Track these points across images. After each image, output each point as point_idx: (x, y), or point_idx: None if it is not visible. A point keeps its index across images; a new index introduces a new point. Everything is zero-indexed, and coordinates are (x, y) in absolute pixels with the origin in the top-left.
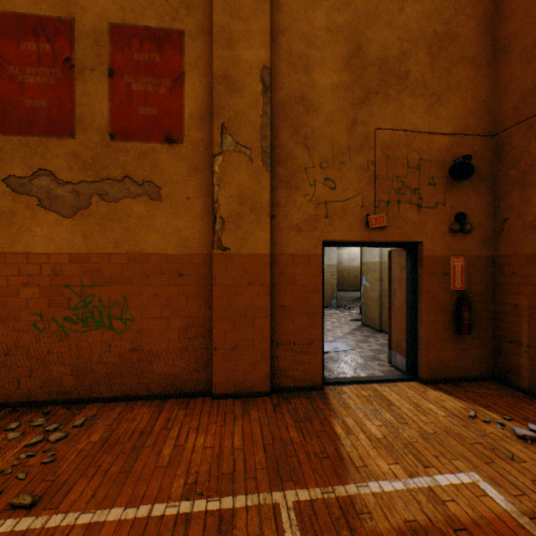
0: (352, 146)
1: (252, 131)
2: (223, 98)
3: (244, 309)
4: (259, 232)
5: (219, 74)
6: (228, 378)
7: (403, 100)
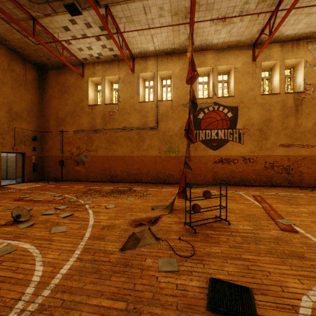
0: (9, 130)
1: None
2: None
3: None
4: None
5: None
6: None
7: (22, 122)
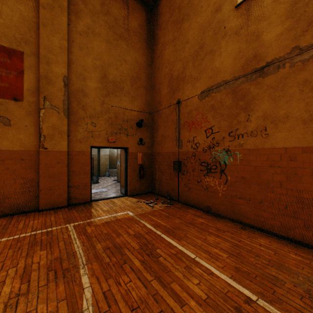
0: (102, 111)
1: (59, 101)
2: (45, 85)
3: (55, 173)
4: (62, 142)
5: (43, 75)
6: (47, 202)
7: (122, 97)
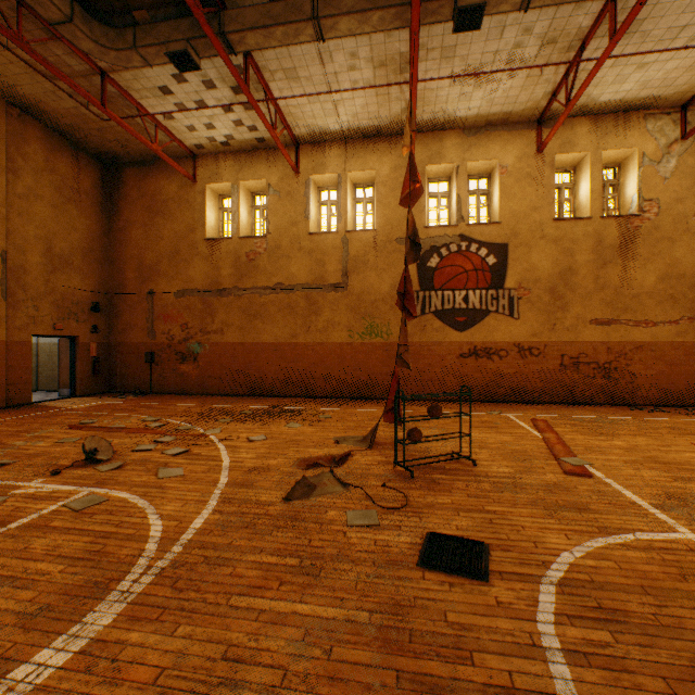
0: (48, 292)
1: None
2: None
3: None
4: (1, 330)
5: None
6: None
7: (72, 274)
